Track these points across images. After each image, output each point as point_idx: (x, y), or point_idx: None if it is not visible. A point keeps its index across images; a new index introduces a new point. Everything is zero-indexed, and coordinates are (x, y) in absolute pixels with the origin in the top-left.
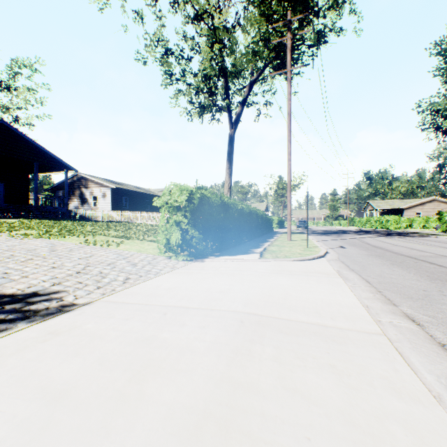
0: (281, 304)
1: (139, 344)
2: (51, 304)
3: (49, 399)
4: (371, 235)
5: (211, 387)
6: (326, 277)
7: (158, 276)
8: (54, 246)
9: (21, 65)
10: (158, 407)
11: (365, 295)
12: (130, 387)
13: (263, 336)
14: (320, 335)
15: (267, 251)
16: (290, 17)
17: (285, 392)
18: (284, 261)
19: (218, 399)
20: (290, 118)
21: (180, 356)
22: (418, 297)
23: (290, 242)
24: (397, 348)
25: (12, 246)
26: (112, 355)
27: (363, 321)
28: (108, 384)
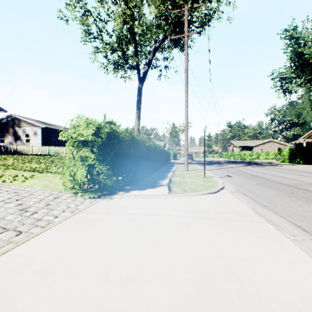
0: None
1: None
2: None
3: None
4: (239, 164)
5: None
6: (252, 222)
7: (44, 231)
8: None
9: None
10: None
11: None
12: None
13: None
14: None
15: (174, 183)
16: None
17: None
18: (193, 196)
19: None
20: (187, 73)
21: None
22: None
23: (188, 172)
24: None
25: None
26: None
27: None
28: None
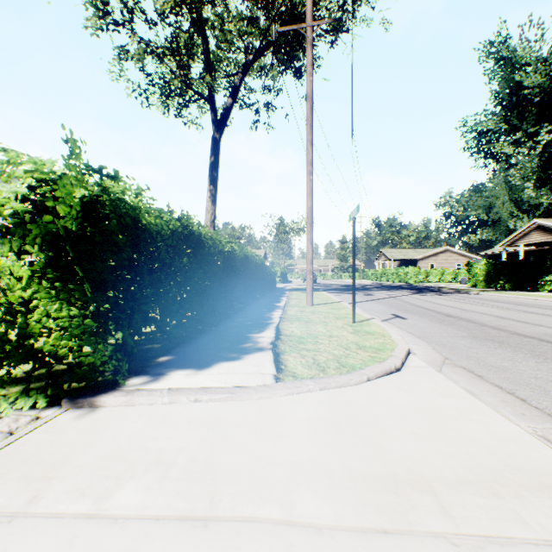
0: None
1: None
2: None
3: None
4: (402, 291)
5: None
6: None
7: None
8: None
9: None
10: None
11: None
12: None
13: None
14: None
15: (287, 341)
16: None
17: None
18: (348, 387)
19: None
20: (311, 104)
21: None
22: None
23: (314, 309)
24: None
25: None
26: None
27: None
28: None
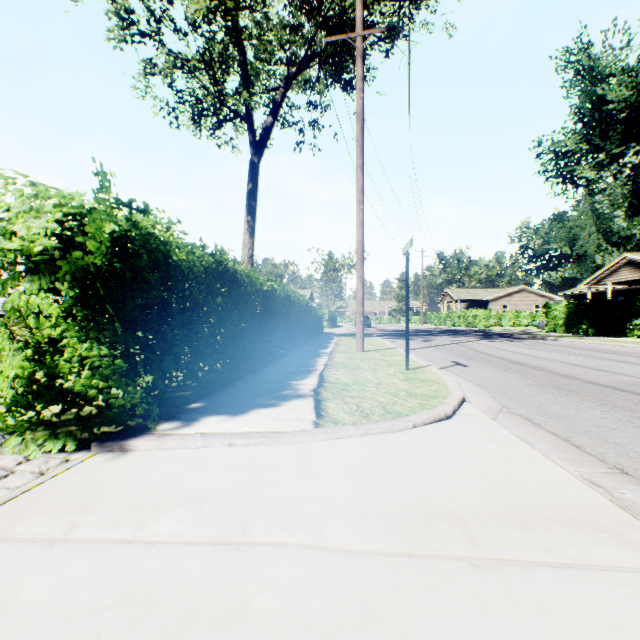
0: None
1: None
2: None
3: None
4: (468, 337)
5: None
6: None
7: None
8: None
9: None
10: None
11: None
12: None
13: None
14: None
15: (331, 388)
16: None
17: None
18: (391, 433)
19: None
20: (361, 124)
21: None
22: None
23: (364, 356)
24: None
25: None
26: None
27: None
28: None
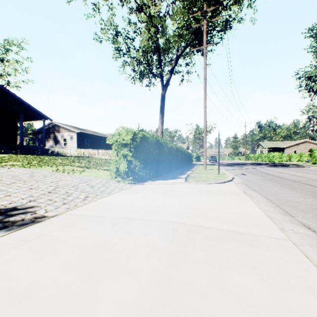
0: (205, 216)
1: (94, 249)
2: (26, 216)
3: (13, 299)
4: (263, 166)
5: (155, 287)
6: (236, 195)
7: (110, 195)
8: (33, 173)
9: (11, 43)
10: (109, 307)
11: (268, 208)
12: (85, 288)
13: (194, 241)
14: (239, 240)
15: (190, 177)
16: (205, 9)
17: (218, 292)
18: (203, 184)
19: (161, 299)
20: (205, 81)
21: (128, 259)
22: (307, 210)
23: (205, 171)
24: (302, 251)
25: (1, 173)
26: (71, 258)
27: (270, 229)
28: (66, 285)
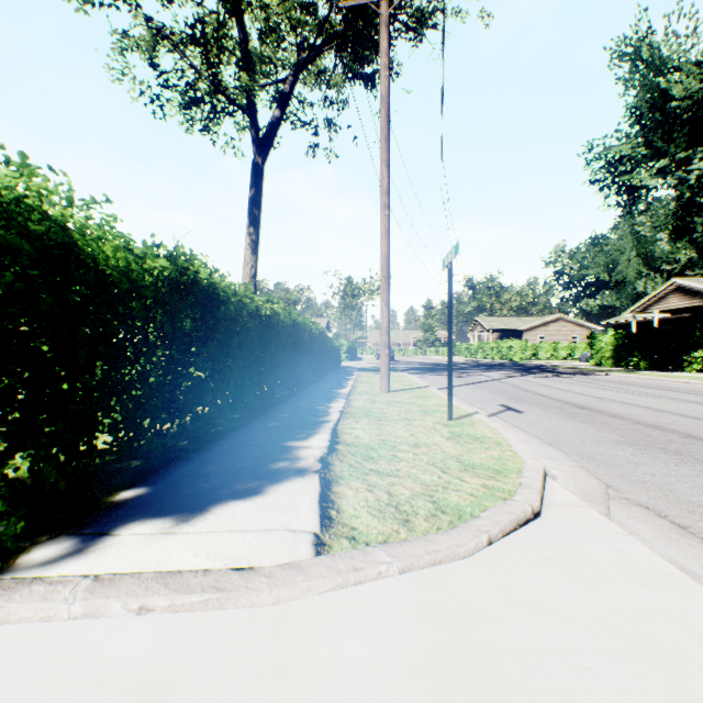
0: None
1: None
2: None
3: None
4: (506, 371)
5: None
6: None
7: None
8: None
9: None
10: None
11: None
12: None
13: None
14: None
15: (347, 456)
16: None
17: None
18: (454, 563)
19: None
20: (387, 109)
21: None
22: None
23: (391, 399)
24: None
25: None
26: None
27: None
28: None
